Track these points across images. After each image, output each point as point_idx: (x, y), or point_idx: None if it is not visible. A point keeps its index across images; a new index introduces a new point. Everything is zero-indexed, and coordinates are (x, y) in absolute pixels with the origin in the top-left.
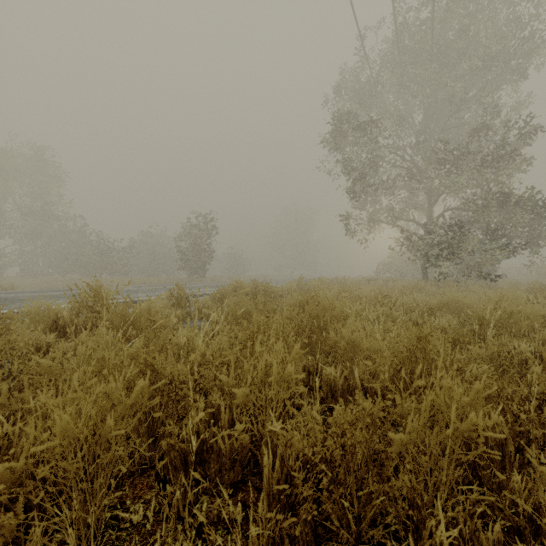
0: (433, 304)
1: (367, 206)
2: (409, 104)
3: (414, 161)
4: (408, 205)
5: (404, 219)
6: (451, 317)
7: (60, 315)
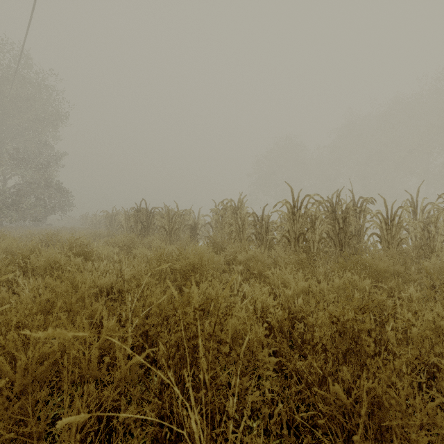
0: (22, 234)
1: None
2: None
3: None
4: None
5: None
6: None
7: None
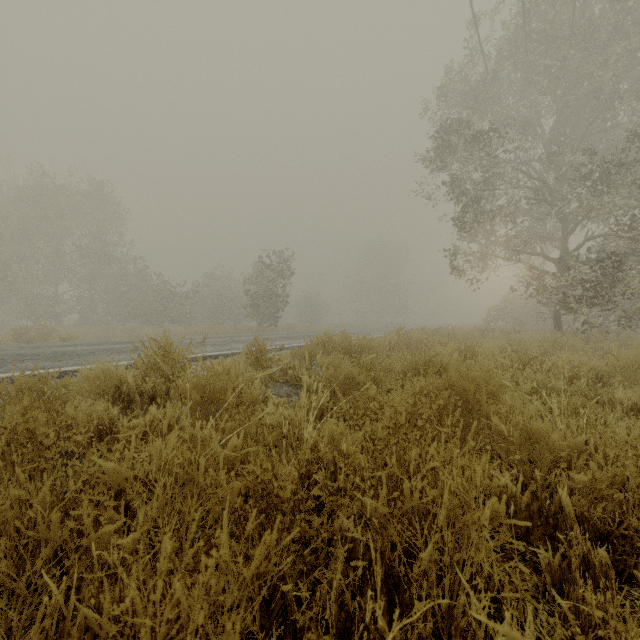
0: (602, 368)
1: (477, 237)
2: (536, 106)
3: (543, 178)
4: (533, 235)
5: (529, 253)
6: (639, 390)
7: (124, 379)
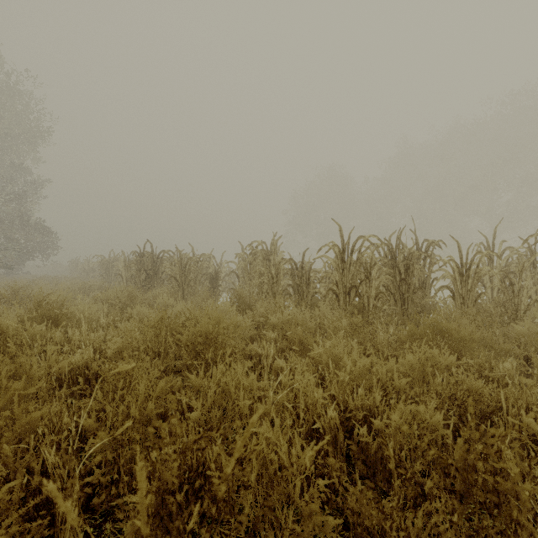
0: None
1: None
2: None
3: None
4: None
5: None
6: None
7: None
